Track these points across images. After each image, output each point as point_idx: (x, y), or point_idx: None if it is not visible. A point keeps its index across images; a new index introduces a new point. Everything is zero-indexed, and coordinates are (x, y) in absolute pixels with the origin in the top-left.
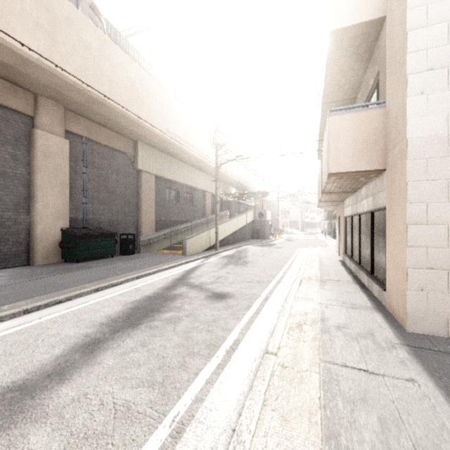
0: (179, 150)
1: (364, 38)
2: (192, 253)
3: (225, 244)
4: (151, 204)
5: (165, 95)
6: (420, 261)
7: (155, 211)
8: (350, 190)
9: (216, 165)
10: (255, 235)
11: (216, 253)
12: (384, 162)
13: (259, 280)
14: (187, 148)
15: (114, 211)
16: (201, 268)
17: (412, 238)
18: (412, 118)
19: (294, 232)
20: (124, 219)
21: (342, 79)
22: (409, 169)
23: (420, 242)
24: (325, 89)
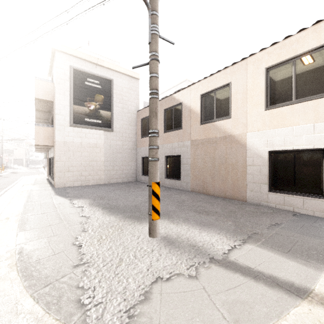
0: None
1: (48, 102)
2: None
3: None
4: None
5: None
6: (58, 170)
7: None
8: (47, 148)
9: None
10: None
11: None
12: (53, 143)
13: None
14: None
15: None
16: None
17: (57, 165)
18: (57, 136)
19: (18, 167)
20: None
21: (43, 107)
22: (56, 148)
23: (58, 166)
24: (36, 107)
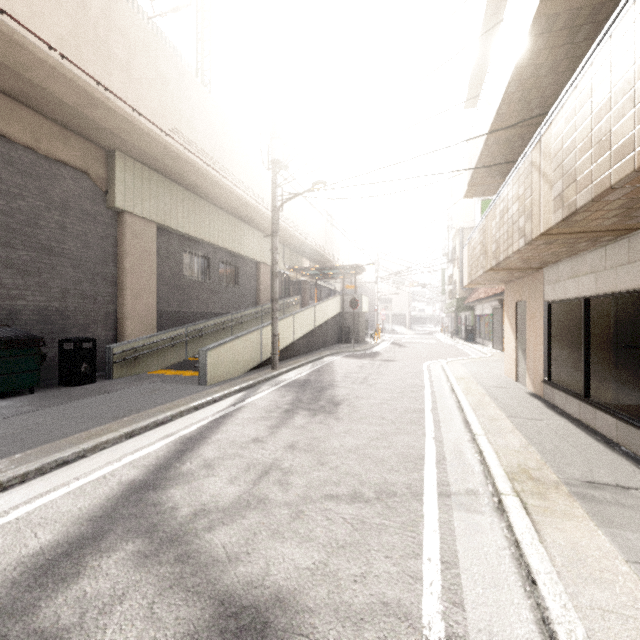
0: (204, 177)
1: None
2: (221, 378)
3: (292, 354)
4: (148, 280)
5: (170, 59)
6: None
7: (159, 294)
8: (635, 222)
9: (273, 204)
10: (344, 337)
11: (272, 376)
12: None
13: (382, 486)
14: (220, 176)
15: (56, 290)
16: (227, 426)
17: None
18: None
19: (398, 331)
20: (83, 308)
21: None
22: None
23: None
24: None
